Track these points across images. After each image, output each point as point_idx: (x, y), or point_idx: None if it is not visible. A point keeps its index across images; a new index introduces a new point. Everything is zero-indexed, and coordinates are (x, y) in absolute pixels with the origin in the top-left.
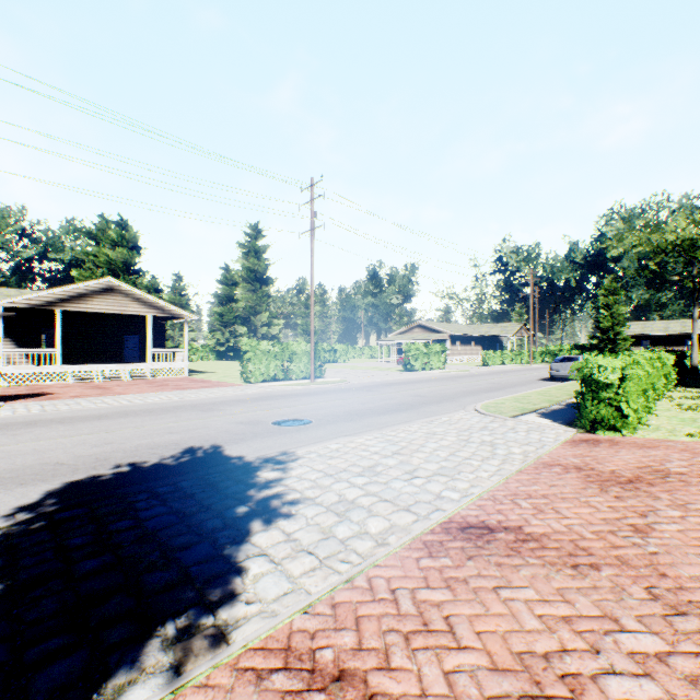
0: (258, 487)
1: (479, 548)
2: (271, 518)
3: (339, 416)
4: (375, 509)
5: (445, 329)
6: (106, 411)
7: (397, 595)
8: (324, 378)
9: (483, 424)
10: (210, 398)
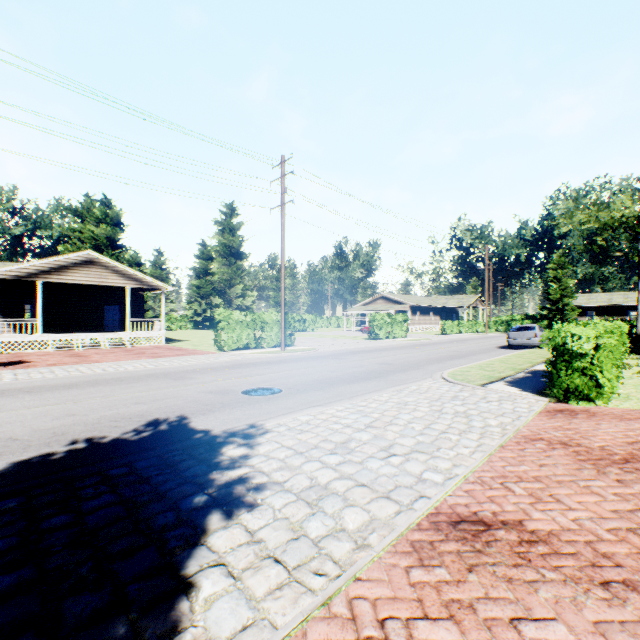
0: (221, 468)
1: (479, 553)
2: (233, 511)
3: (309, 384)
4: (351, 496)
5: (406, 301)
6: (78, 380)
7: (388, 631)
8: (294, 347)
9: (454, 393)
10: (183, 366)
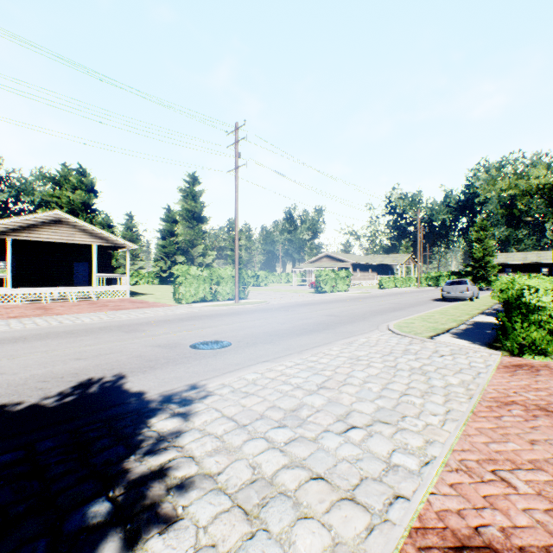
0: (142, 451)
1: None
2: (138, 533)
3: (259, 337)
4: (305, 499)
5: (348, 259)
6: (29, 333)
7: None
8: (247, 299)
9: (404, 347)
10: (139, 318)
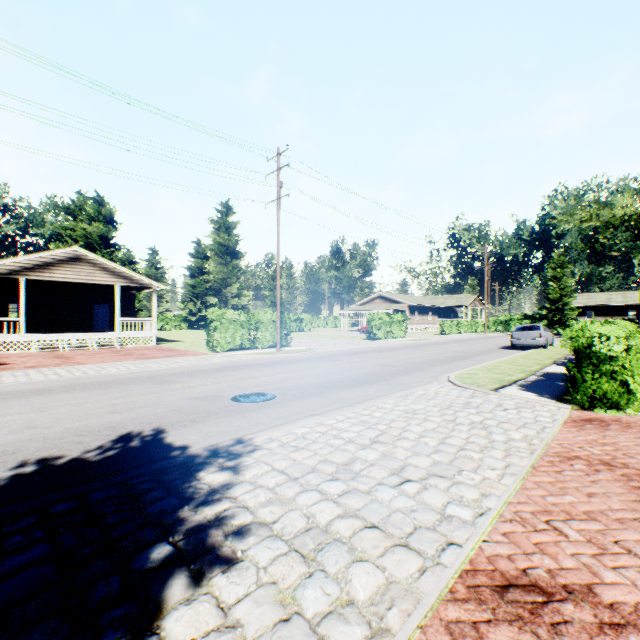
0: (195, 502)
1: None
2: (202, 572)
3: (305, 389)
4: (360, 545)
5: (405, 300)
6: (53, 384)
7: None
8: (290, 347)
9: (465, 400)
10: (171, 369)
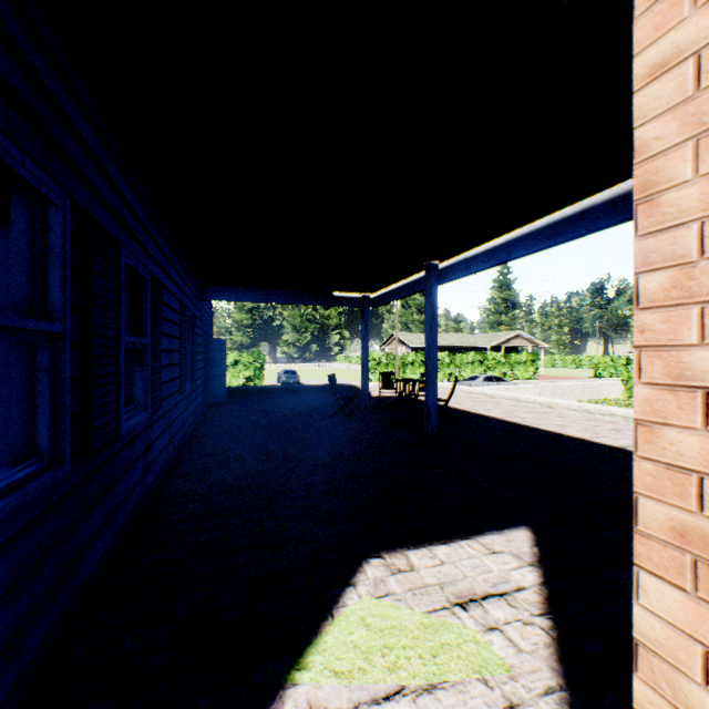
0: None
1: None
2: None
3: None
4: None
5: None
6: None
7: None
8: None
9: None
10: None
